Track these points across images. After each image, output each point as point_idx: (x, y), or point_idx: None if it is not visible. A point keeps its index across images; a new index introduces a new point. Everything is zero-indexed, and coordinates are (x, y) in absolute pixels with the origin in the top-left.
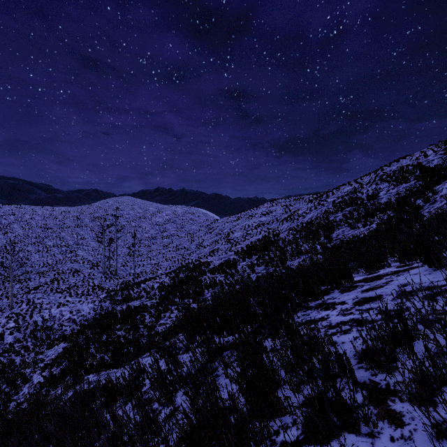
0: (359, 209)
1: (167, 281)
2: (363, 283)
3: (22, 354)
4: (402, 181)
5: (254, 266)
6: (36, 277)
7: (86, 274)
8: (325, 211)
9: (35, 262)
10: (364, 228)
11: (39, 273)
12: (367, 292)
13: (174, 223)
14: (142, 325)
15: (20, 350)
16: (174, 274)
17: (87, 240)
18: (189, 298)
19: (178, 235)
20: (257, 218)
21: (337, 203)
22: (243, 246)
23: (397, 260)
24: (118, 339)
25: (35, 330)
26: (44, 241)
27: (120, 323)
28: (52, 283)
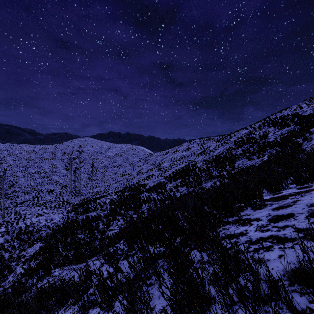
0: (253, 146)
1: (115, 197)
2: (271, 202)
3: (10, 251)
4: (284, 126)
5: (178, 187)
6: (22, 195)
7: (58, 192)
8: (229, 147)
9: (22, 184)
10: (258, 160)
11: (24, 192)
12: (278, 210)
13: (121, 157)
14: (96, 230)
15: (8, 248)
16: (120, 193)
17: (59, 168)
18: (131, 210)
19: (124, 164)
20: (180, 153)
21: (238, 142)
22: (170, 172)
23: (292, 182)
24: (79, 240)
25: (20, 233)
26: (28, 169)
27: (81, 228)
28: (33, 199)
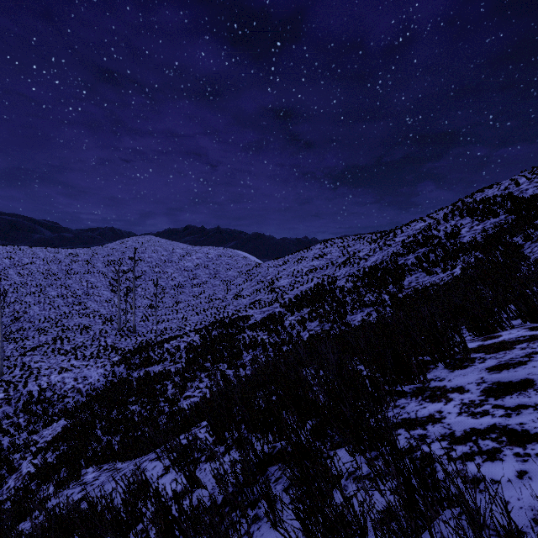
0: (436, 250)
1: (196, 340)
2: (483, 355)
3: (12, 434)
4: (489, 215)
5: (305, 321)
6: (35, 335)
7: (97, 331)
8: (392, 253)
9: (35, 317)
10: (444, 274)
11: (39, 330)
12: (500, 372)
13: (207, 269)
14: (162, 398)
15: (9, 428)
16: (205, 332)
17: (100, 289)
18: (223, 362)
19: (211, 282)
20: (308, 262)
21: (408, 243)
22: (291, 296)
23: (514, 316)
24: (131, 416)
25: (29, 402)
26: (46, 290)
27: (135, 394)
28: (53, 343)
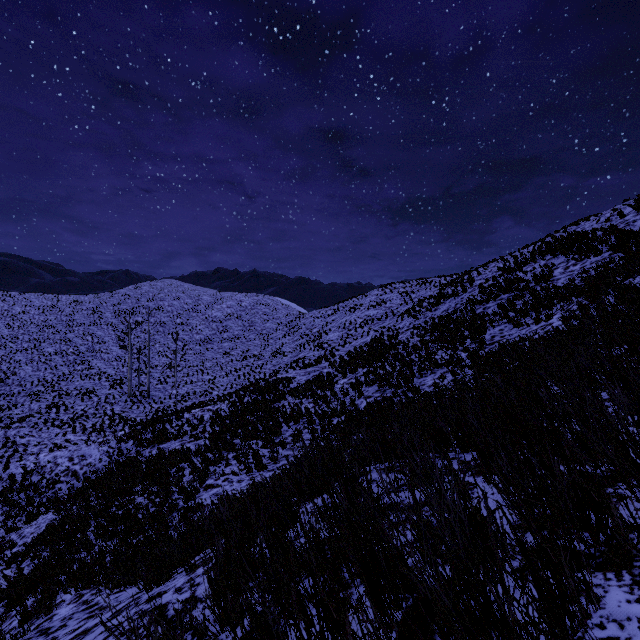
0: (523, 296)
1: (224, 408)
2: None
3: None
4: (588, 253)
5: (361, 386)
6: (26, 401)
7: (102, 396)
8: (468, 299)
9: (27, 379)
10: (537, 326)
11: (31, 395)
12: None
13: (240, 320)
14: (176, 487)
15: None
16: (236, 398)
17: (108, 345)
18: (257, 439)
19: (245, 336)
20: (363, 312)
21: (487, 288)
22: (342, 353)
23: None
24: (134, 513)
25: (10, 489)
26: (41, 346)
27: (143, 481)
28: (47, 412)
